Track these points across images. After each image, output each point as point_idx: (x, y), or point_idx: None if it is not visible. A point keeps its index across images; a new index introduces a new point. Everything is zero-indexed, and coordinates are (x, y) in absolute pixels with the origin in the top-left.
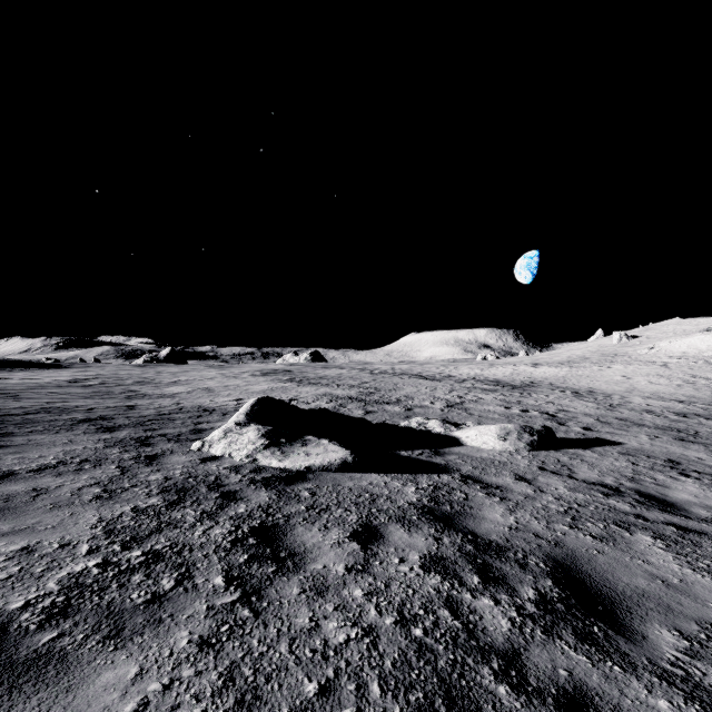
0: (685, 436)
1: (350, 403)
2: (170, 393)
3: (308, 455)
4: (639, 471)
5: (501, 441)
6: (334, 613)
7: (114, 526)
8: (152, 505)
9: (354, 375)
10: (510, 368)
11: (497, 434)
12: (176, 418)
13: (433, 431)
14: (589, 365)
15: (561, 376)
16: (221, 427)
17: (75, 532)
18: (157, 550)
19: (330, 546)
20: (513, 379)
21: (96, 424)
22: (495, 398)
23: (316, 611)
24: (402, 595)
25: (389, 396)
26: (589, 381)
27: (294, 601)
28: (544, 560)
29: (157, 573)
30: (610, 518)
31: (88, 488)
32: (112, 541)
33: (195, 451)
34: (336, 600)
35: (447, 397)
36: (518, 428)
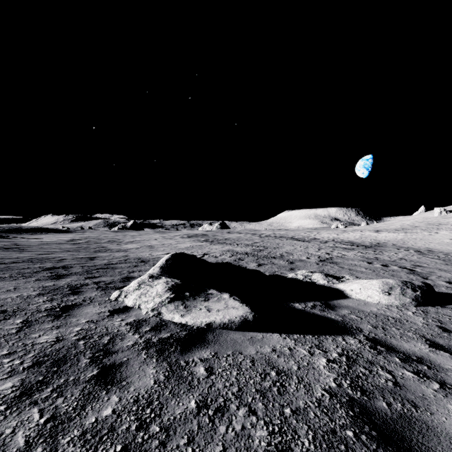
0: None
1: (247, 257)
2: (125, 248)
3: (209, 311)
4: None
5: (385, 295)
6: None
7: None
8: None
9: (248, 237)
10: (358, 233)
11: (381, 289)
12: (118, 267)
13: (317, 282)
14: (419, 231)
15: (400, 239)
16: (137, 279)
17: None
18: None
19: None
20: (363, 241)
21: (54, 272)
22: (356, 255)
23: None
24: None
25: (275, 252)
26: (423, 242)
27: None
28: None
29: None
30: None
31: None
32: None
33: (112, 300)
34: None
35: (318, 254)
36: (400, 284)
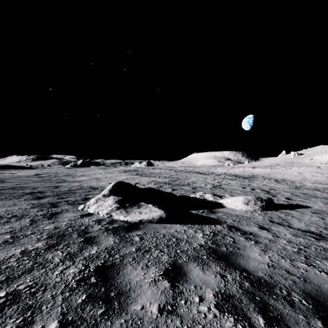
0: None
1: (165, 185)
2: (79, 180)
3: (141, 213)
4: (327, 223)
5: (245, 205)
6: None
7: None
8: (36, 248)
9: (167, 172)
10: (241, 169)
11: (243, 201)
12: (77, 192)
13: (208, 199)
14: (280, 167)
15: (267, 172)
16: (95, 197)
17: None
18: (19, 290)
19: (148, 285)
20: (243, 174)
21: (34, 195)
22: (236, 183)
23: None
24: None
25: (184, 182)
26: (281, 175)
27: None
28: (304, 296)
29: (5, 318)
30: None
31: (3, 235)
32: None
33: (79, 210)
34: None
35: (213, 182)
36: (254, 198)
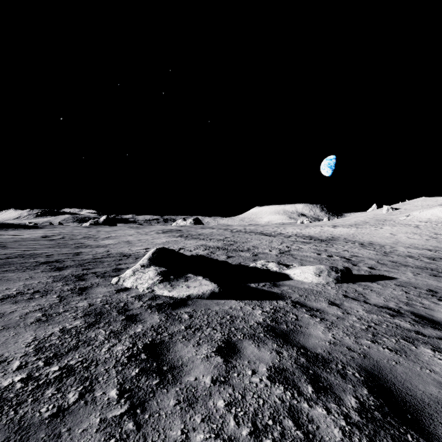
0: (437, 273)
1: (218, 251)
2: (104, 244)
3: (189, 287)
4: (410, 297)
5: (316, 276)
6: (201, 425)
7: (43, 344)
8: (75, 326)
9: (220, 233)
10: (318, 229)
11: (314, 272)
12: (105, 261)
13: (271, 269)
14: (368, 226)
15: (351, 233)
16: (132, 268)
17: (12, 350)
18: (71, 365)
19: (201, 360)
20: (321, 236)
21: (51, 265)
22: (310, 248)
23: (187, 422)
24: (254, 405)
25: (243, 246)
26: (369, 236)
27: (170, 412)
28: (358, 370)
29: (66, 387)
30: (398, 334)
31: (33, 313)
32: (39, 357)
33: (113, 284)
34: (203, 411)
35: (280, 247)
36: (328, 268)
